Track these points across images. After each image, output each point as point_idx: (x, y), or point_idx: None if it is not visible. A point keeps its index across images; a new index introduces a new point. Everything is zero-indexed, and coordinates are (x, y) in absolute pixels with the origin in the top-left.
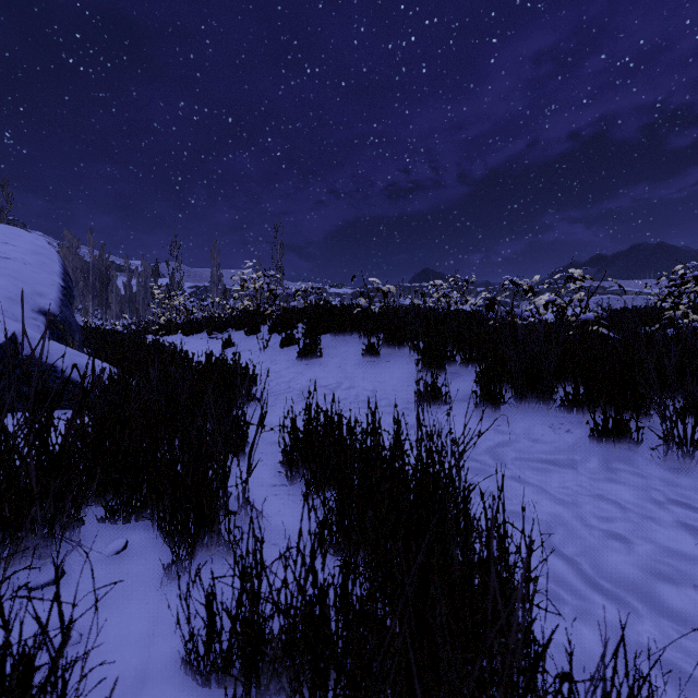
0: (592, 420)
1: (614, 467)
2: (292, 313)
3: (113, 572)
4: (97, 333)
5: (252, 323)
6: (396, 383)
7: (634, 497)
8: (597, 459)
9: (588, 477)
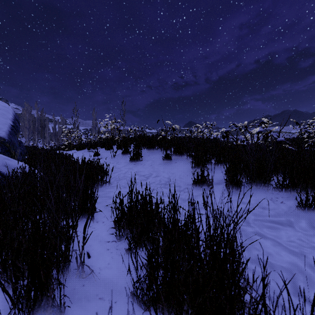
0: (299, 196)
1: None
2: (128, 139)
3: None
4: (33, 149)
5: (108, 144)
6: (180, 174)
7: None
8: (304, 221)
9: (303, 233)
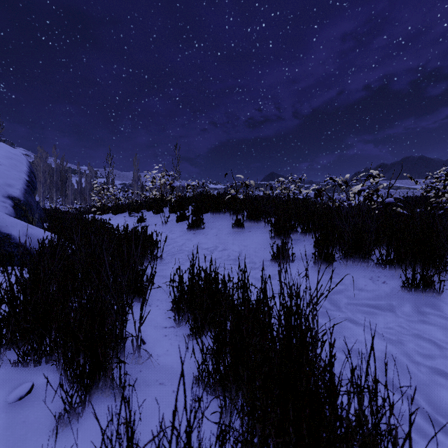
0: (404, 275)
1: (424, 311)
2: (185, 199)
3: (11, 420)
4: (54, 212)
5: (158, 206)
6: (256, 246)
7: (445, 337)
8: (409, 304)
9: (405, 319)
